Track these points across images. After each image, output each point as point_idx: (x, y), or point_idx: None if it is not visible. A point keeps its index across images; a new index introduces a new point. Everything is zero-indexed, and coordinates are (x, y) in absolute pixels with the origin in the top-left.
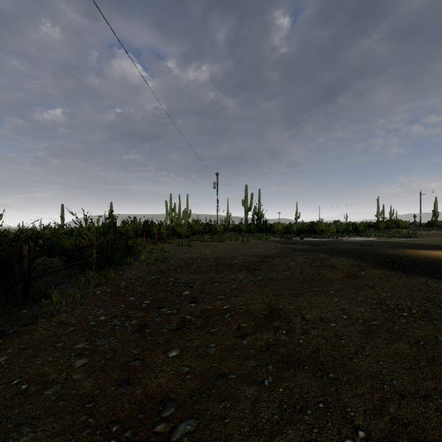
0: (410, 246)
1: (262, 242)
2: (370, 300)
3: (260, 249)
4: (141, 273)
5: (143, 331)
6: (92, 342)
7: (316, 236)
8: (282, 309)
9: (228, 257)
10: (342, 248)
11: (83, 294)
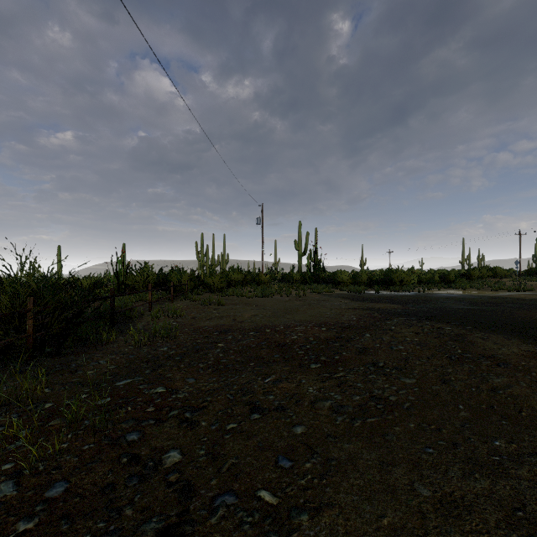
0: None
1: (325, 298)
2: None
3: (327, 311)
4: (117, 365)
5: None
6: None
7: (396, 288)
8: None
9: (278, 327)
10: (453, 309)
11: None
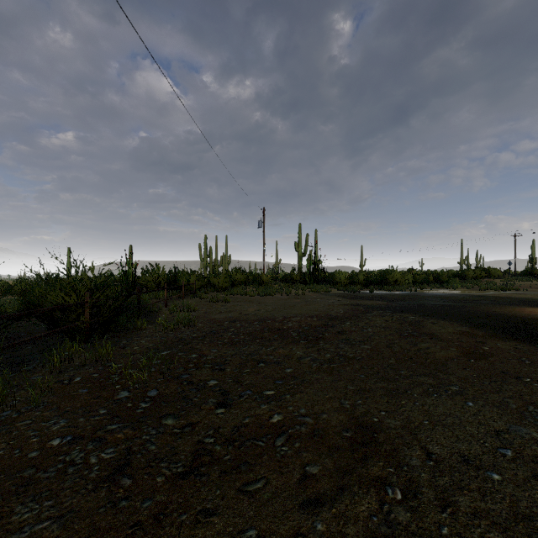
0: (518, 301)
1: (322, 296)
2: (535, 409)
3: (320, 307)
4: (154, 344)
5: (118, 481)
6: (5, 516)
7: (389, 288)
8: (379, 428)
9: (278, 318)
10: (430, 305)
11: (47, 385)
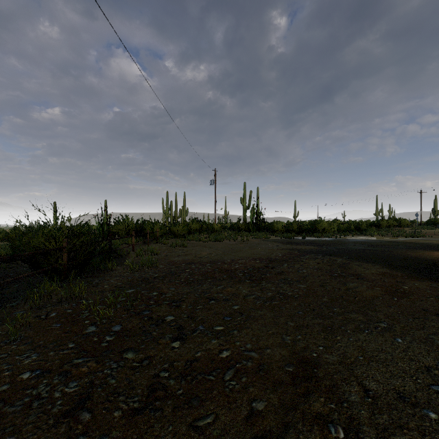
0: (425, 246)
1: (263, 242)
2: None
3: (262, 251)
4: (122, 283)
5: (77, 417)
6: None
7: (318, 235)
8: (318, 363)
9: (226, 261)
10: (353, 249)
11: (26, 320)
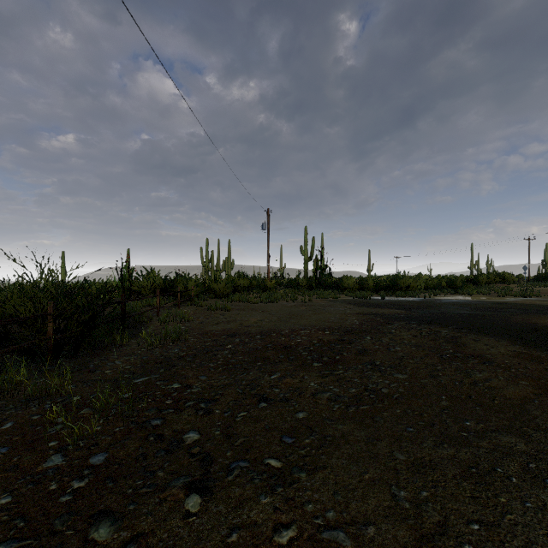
0: None
1: (330, 303)
2: None
3: (331, 316)
4: (132, 366)
5: None
6: None
7: (402, 294)
8: None
9: (284, 331)
10: (454, 314)
11: None
